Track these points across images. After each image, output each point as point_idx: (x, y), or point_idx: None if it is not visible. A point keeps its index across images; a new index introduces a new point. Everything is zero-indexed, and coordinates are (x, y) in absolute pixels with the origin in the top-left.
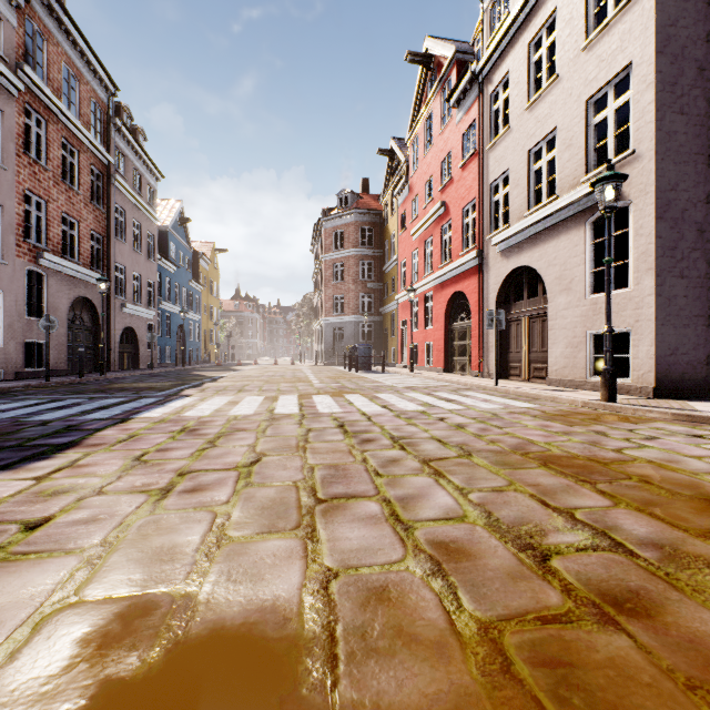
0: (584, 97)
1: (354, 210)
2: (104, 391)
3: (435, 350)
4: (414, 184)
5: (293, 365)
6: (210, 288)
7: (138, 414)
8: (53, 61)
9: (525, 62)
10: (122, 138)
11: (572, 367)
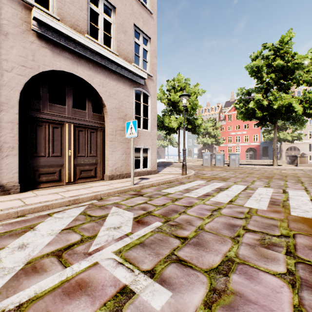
0: (133, 20)
1: None
2: None
3: None
4: None
5: None
6: None
7: None
8: None
9: None
10: None
11: (127, 165)
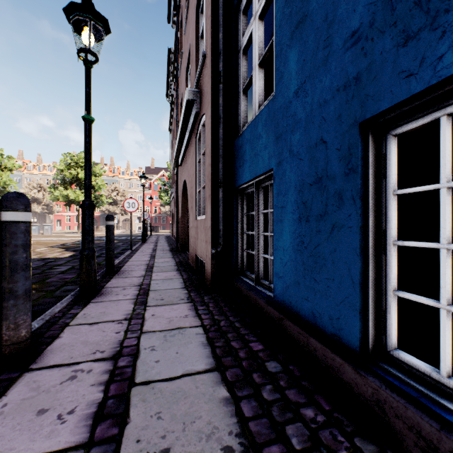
0: None
1: None
2: None
3: None
4: None
5: None
6: None
7: None
8: None
9: None
10: None
11: None
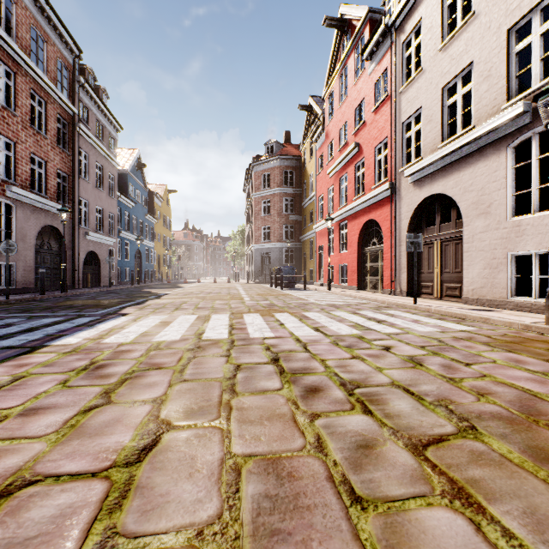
0: (504, 27)
1: (278, 156)
2: (52, 308)
3: (349, 270)
4: (330, 131)
5: (229, 283)
6: (163, 221)
7: (56, 339)
8: (22, 22)
9: (438, 7)
10: (86, 93)
11: (491, 287)
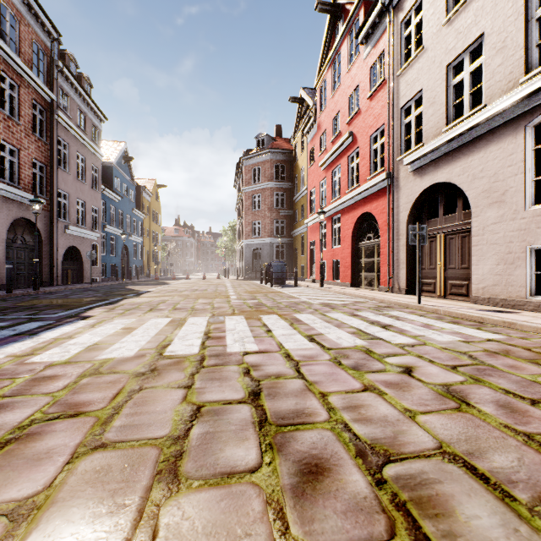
0: None
1: (269, 149)
2: (7, 310)
3: (342, 266)
4: (322, 122)
5: (218, 279)
6: (152, 217)
7: None
8: None
9: None
10: (66, 80)
11: (506, 285)
